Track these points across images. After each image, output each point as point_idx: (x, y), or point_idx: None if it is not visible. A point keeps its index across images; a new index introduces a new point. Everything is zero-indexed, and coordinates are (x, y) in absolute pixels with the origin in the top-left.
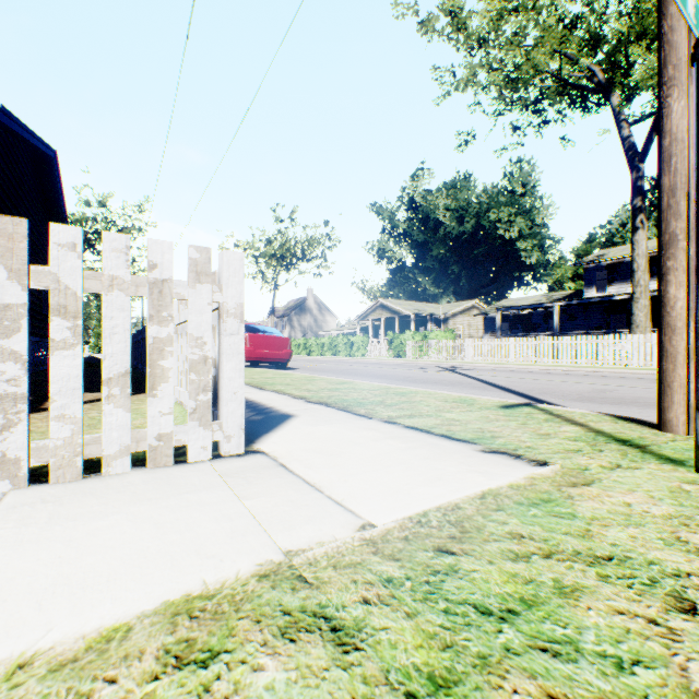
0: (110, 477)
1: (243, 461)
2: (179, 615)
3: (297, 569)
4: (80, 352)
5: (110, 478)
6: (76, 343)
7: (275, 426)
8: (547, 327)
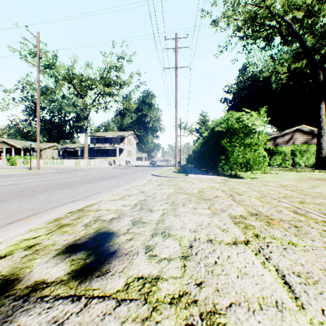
0: None
1: None
2: None
3: None
4: None
5: None
6: None
7: None
8: (80, 155)
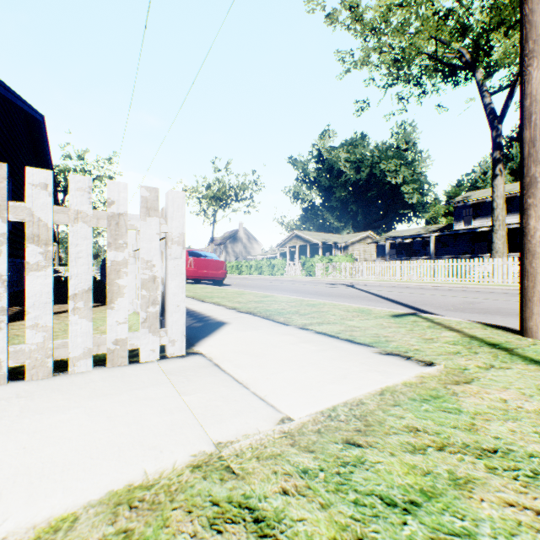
0: (75, 375)
1: (184, 361)
2: (121, 505)
3: (226, 460)
4: (50, 272)
5: (75, 376)
6: (47, 265)
7: (212, 332)
8: (425, 252)
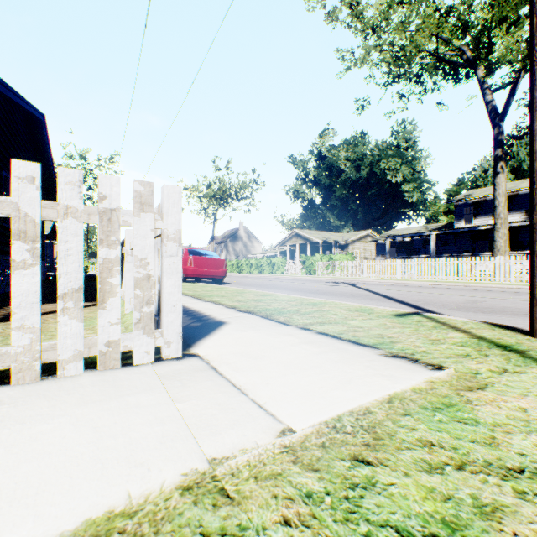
0: (64, 379)
1: (180, 364)
2: None
3: (220, 481)
4: (38, 271)
5: (64, 380)
6: (35, 263)
7: (210, 332)
8: (426, 251)
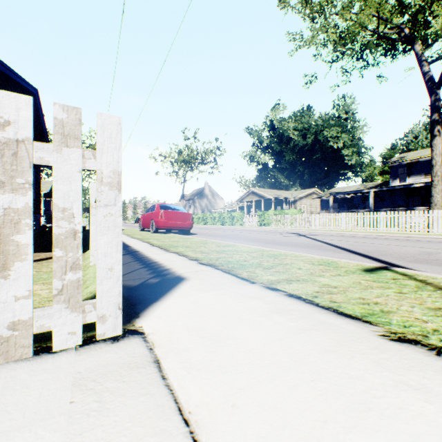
0: None
1: (113, 351)
2: None
3: None
4: None
5: None
6: None
7: (166, 292)
8: (364, 206)
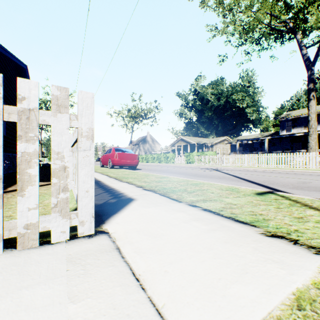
0: None
1: (89, 243)
2: None
3: None
4: None
5: None
6: None
7: (122, 208)
8: (261, 149)
